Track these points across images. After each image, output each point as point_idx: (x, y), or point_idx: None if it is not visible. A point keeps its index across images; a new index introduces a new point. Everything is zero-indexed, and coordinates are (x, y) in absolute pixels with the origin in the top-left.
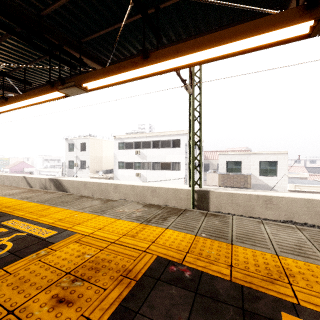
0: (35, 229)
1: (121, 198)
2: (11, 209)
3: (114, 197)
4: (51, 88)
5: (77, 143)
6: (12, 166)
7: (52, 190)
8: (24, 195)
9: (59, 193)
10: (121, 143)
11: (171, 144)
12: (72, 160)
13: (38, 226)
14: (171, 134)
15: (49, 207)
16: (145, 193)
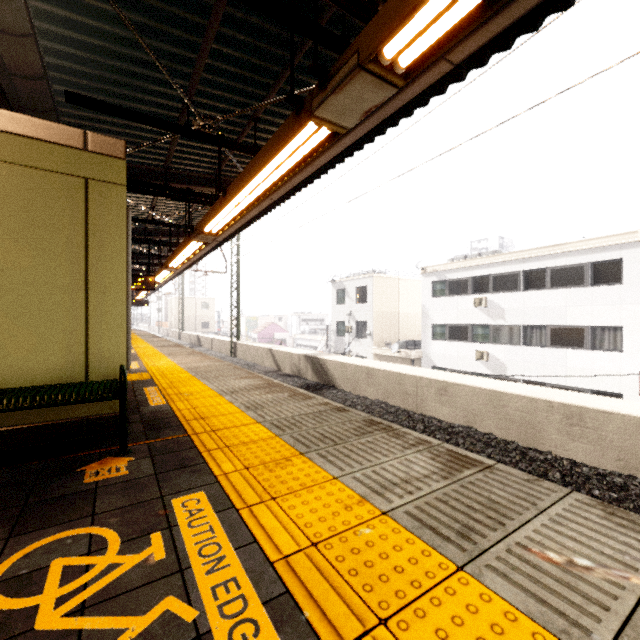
0: (228, 590)
1: (457, 420)
2: (216, 442)
3: (439, 415)
4: (297, 118)
5: (351, 288)
6: (261, 329)
7: (309, 378)
8: (254, 397)
9: (317, 402)
10: (439, 282)
11: (588, 276)
12: (343, 321)
13: (244, 564)
14: (588, 248)
15: (292, 453)
16: (540, 422)
